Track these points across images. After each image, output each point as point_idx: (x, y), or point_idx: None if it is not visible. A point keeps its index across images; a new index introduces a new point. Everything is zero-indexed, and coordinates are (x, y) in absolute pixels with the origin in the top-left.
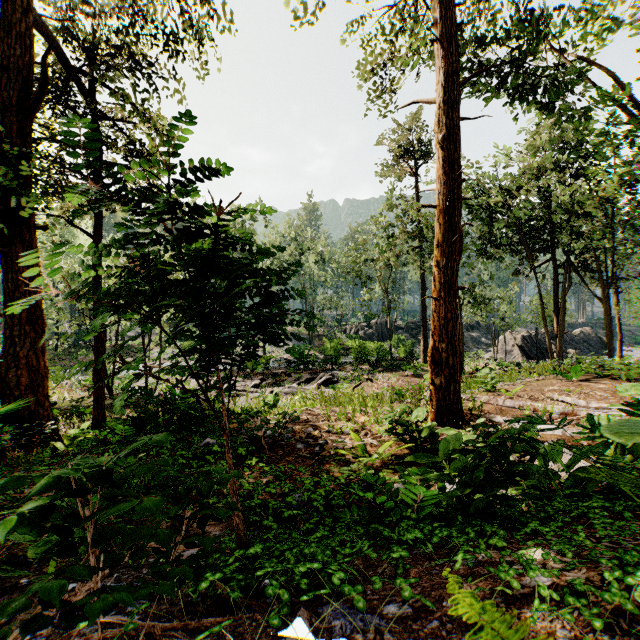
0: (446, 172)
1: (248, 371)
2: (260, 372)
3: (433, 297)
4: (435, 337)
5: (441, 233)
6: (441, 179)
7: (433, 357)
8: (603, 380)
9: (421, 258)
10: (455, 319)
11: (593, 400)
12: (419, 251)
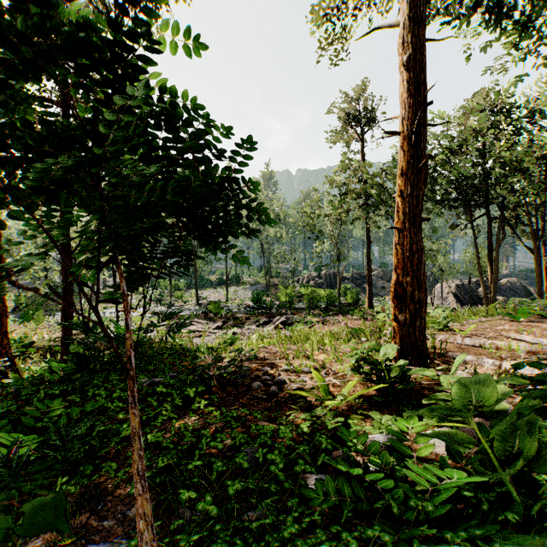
0: (411, 94)
1: (212, 315)
2: (223, 316)
3: (397, 228)
4: (398, 271)
5: (405, 161)
6: (405, 103)
7: (396, 292)
8: None
9: (367, 214)
10: (420, 251)
11: None
12: (365, 208)
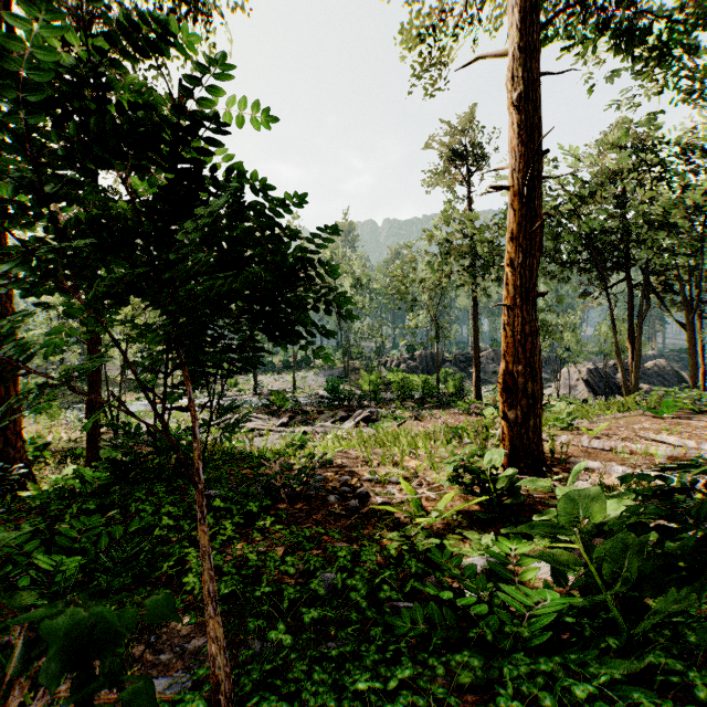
0: (524, 141)
1: (275, 408)
2: (289, 409)
3: (506, 305)
4: (508, 357)
5: (516, 222)
6: (516, 151)
7: (505, 383)
8: (701, 417)
9: (473, 279)
10: (535, 334)
11: (700, 441)
12: (471, 271)
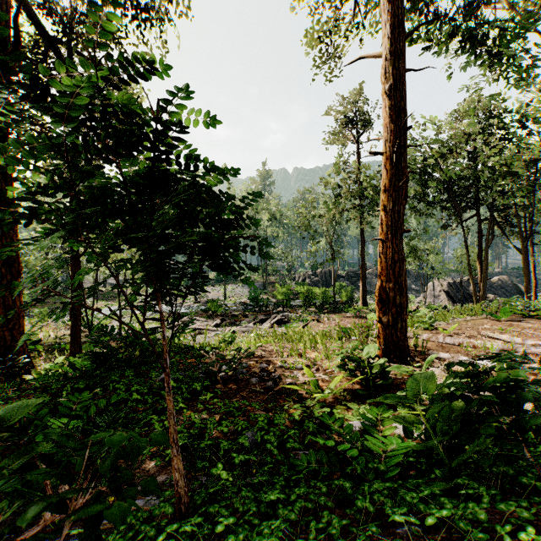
0: (393, 120)
1: (210, 313)
2: (221, 313)
3: (381, 239)
4: (382, 277)
5: (388, 178)
6: (388, 127)
7: (380, 296)
8: (529, 320)
9: (361, 215)
10: (402, 260)
11: (526, 338)
12: (359, 208)
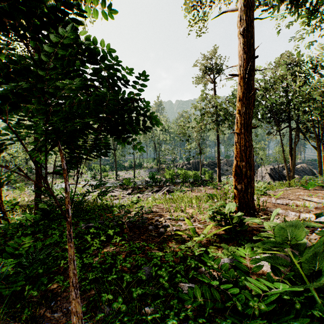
0: (245, 51)
1: (125, 186)
2: (131, 187)
3: (237, 132)
4: (237, 158)
5: (241, 92)
6: (242, 57)
7: (236, 171)
8: None
9: (217, 126)
10: (251, 147)
11: None
12: (216, 122)
